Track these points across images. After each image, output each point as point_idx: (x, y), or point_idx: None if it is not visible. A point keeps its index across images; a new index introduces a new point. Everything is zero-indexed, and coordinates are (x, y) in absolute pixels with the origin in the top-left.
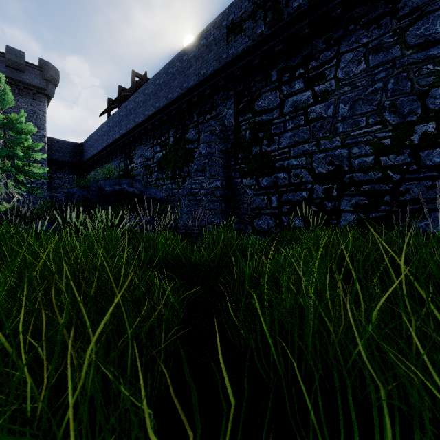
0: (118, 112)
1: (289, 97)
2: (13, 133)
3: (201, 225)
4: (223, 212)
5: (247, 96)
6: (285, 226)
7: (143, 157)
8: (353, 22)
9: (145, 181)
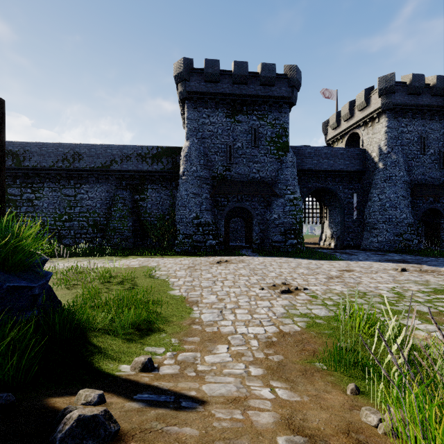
0: None
1: (25, 194)
2: None
3: None
4: None
5: None
6: None
7: None
8: (48, 179)
9: None
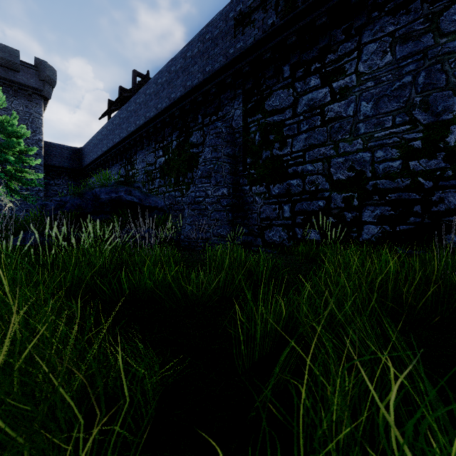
0: (118, 114)
1: (304, 95)
2: (4, 137)
3: (205, 237)
4: (230, 223)
5: (257, 95)
6: (299, 239)
7: (144, 162)
8: (377, 8)
9: (147, 188)
